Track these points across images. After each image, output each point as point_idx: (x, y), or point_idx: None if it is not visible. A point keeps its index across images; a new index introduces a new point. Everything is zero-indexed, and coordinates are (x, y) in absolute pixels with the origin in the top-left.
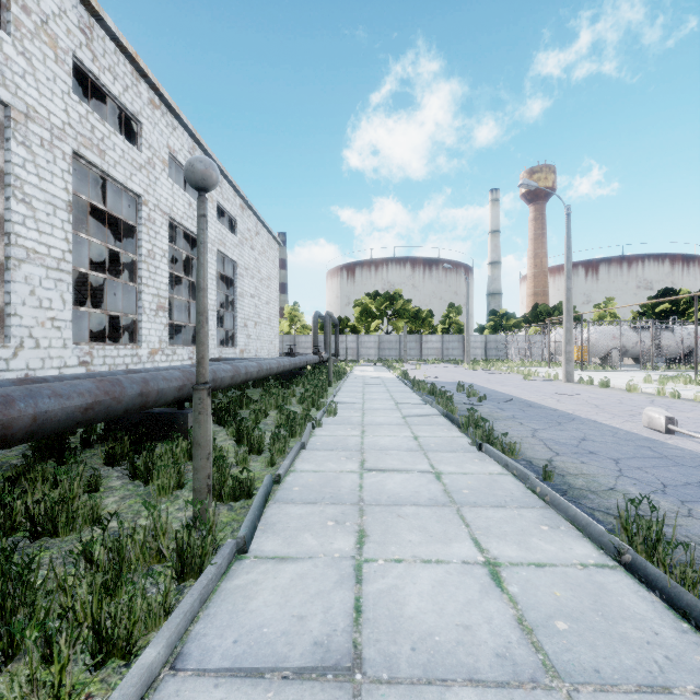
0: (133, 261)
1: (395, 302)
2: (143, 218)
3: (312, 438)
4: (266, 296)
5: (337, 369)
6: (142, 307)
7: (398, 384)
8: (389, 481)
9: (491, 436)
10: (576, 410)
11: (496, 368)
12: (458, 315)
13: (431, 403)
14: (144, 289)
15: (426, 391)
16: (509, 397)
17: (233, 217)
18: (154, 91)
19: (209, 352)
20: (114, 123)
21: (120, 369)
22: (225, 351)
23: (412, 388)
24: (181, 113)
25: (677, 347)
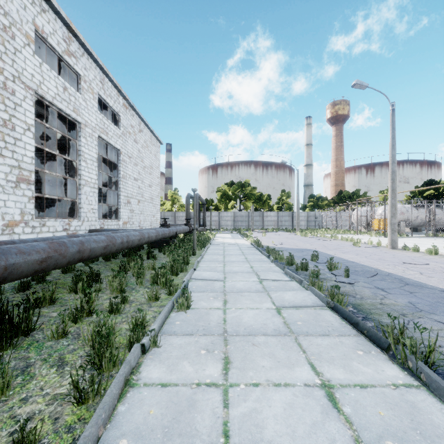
0: None
1: (245, 188)
2: None
3: (124, 399)
4: (148, 181)
5: (203, 236)
6: None
7: (254, 251)
8: None
9: None
10: None
11: (321, 235)
12: (288, 198)
13: (299, 280)
14: None
15: (282, 260)
16: (367, 268)
17: (116, 112)
18: None
19: (89, 224)
20: None
21: None
22: (108, 223)
23: (268, 257)
24: None
25: None
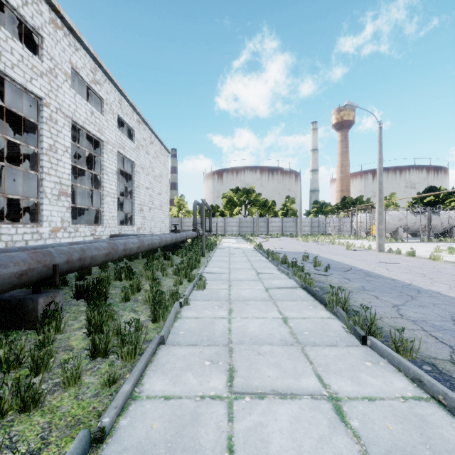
0: (35, 153)
1: (250, 195)
2: (45, 117)
3: (176, 322)
4: (158, 189)
5: (210, 241)
6: (43, 192)
7: (255, 254)
8: (273, 427)
9: (373, 326)
10: (412, 280)
11: (321, 240)
12: (293, 204)
13: (287, 273)
14: (46, 177)
15: (278, 260)
16: (346, 266)
17: (131, 128)
18: (56, 13)
19: (110, 230)
20: (28, 45)
21: (19, 244)
22: (124, 229)
23: (267, 258)
24: (82, 37)
25: (442, 225)
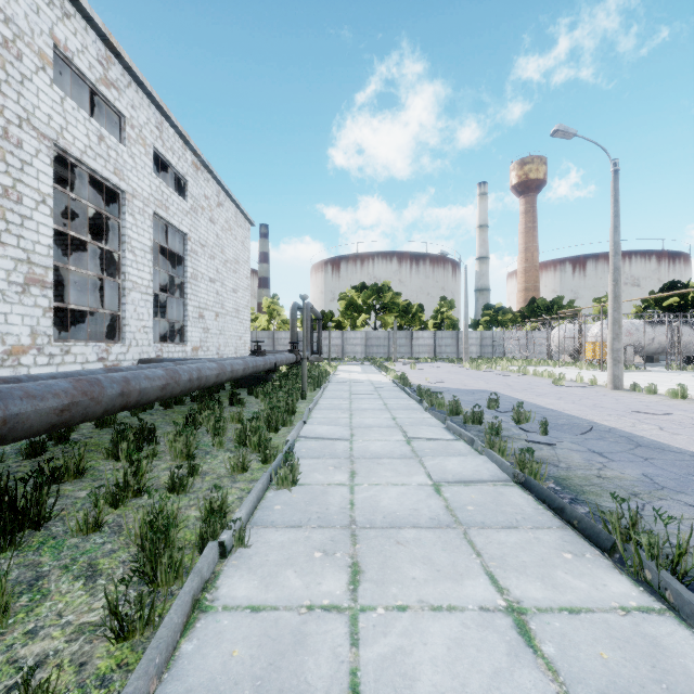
0: None
1: (383, 295)
2: None
3: (191, 633)
4: (232, 283)
5: (318, 369)
6: None
7: (397, 393)
8: None
9: None
10: None
11: (503, 368)
12: (451, 309)
13: (469, 439)
14: None
15: (442, 407)
16: (575, 420)
17: (181, 175)
18: None
19: (138, 350)
20: None
21: None
22: (168, 349)
23: (420, 402)
24: None
25: None
